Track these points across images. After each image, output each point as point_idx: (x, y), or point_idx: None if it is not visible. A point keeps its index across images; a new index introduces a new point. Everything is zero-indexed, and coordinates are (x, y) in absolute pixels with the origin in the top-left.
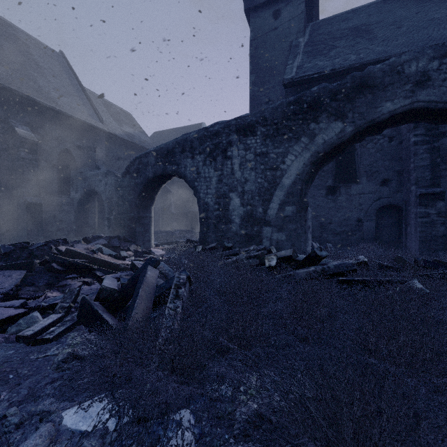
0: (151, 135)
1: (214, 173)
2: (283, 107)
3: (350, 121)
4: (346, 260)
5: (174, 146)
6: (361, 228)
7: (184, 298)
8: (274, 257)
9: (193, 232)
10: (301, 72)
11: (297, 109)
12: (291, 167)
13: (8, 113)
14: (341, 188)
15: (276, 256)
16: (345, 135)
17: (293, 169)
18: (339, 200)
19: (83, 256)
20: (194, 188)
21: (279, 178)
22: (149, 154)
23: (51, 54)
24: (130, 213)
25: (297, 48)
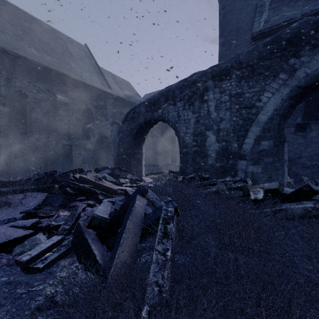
0: (143, 97)
1: (192, 115)
2: (259, 49)
3: None
4: None
5: (160, 96)
6: None
7: (173, 235)
8: (261, 190)
9: (172, 165)
10: (268, 25)
11: (275, 47)
12: (268, 103)
13: (52, 86)
14: (312, 124)
15: (262, 189)
16: None
17: (270, 105)
18: (310, 136)
19: (91, 182)
20: (175, 129)
21: (254, 115)
22: (141, 105)
23: (79, 46)
24: (127, 150)
25: (263, 7)
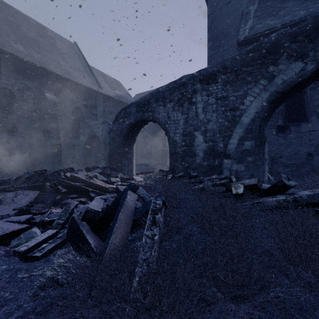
0: (134, 97)
1: (181, 116)
2: (243, 56)
3: (312, 59)
4: (316, 190)
5: (150, 97)
6: (311, 161)
7: (161, 224)
8: (241, 185)
9: (163, 164)
10: (253, 32)
11: (256, 55)
12: (250, 107)
13: (41, 84)
14: (291, 126)
15: (243, 185)
16: (306, 73)
17: (252, 108)
18: (289, 137)
19: (82, 181)
20: (165, 129)
21: (238, 117)
22: (132, 105)
23: (68, 44)
24: (118, 150)
25: (248, 14)
